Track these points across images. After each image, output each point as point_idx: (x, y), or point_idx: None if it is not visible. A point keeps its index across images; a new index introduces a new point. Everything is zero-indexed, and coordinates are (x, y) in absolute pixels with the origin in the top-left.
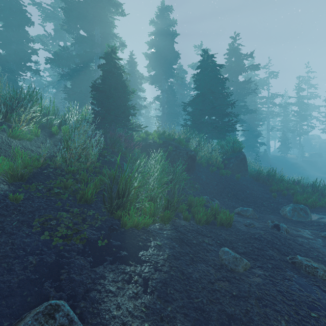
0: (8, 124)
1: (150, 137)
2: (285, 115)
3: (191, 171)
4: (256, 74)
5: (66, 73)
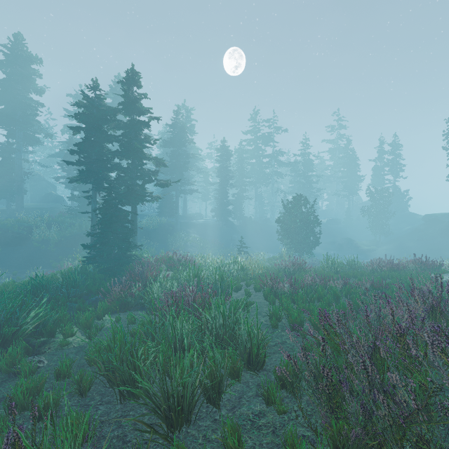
0: None
1: None
2: (297, 175)
3: (18, 246)
4: (259, 129)
5: None
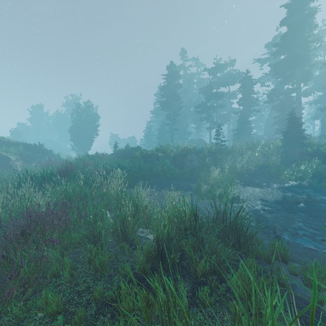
0: (252, 153)
1: (320, 149)
2: None
3: None
4: None
5: (275, 106)
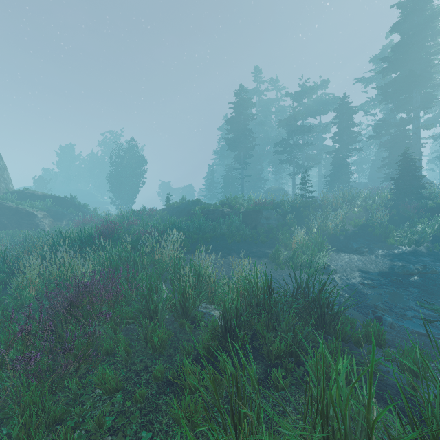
0: (351, 208)
1: None
2: None
3: None
4: None
5: (384, 142)
